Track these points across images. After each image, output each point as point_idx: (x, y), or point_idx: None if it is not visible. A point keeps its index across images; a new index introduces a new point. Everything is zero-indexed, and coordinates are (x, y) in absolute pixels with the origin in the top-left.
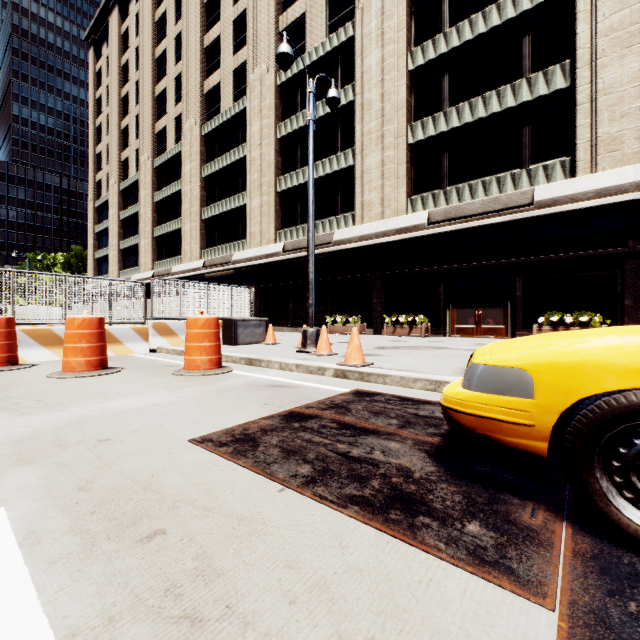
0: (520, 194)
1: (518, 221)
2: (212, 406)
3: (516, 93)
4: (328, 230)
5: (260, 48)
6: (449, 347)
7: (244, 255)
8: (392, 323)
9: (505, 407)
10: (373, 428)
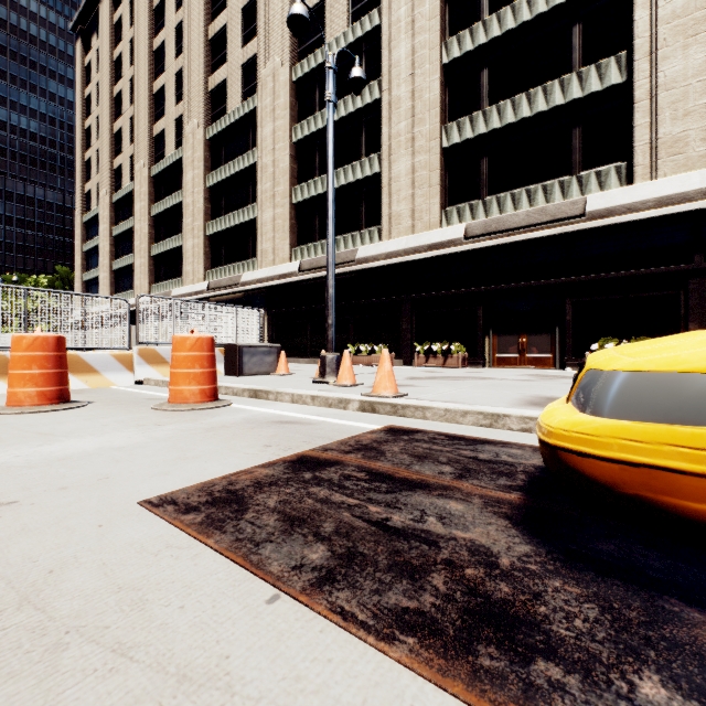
0: (570, 204)
1: (568, 235)
2: (192, 449)
3: (565, 89)
4: (351, 247)
5: (273, 39)
6: (493, 377)
7: (254, 276)
8: (424, 352)
9: (688, 446)
10: (419, 479)
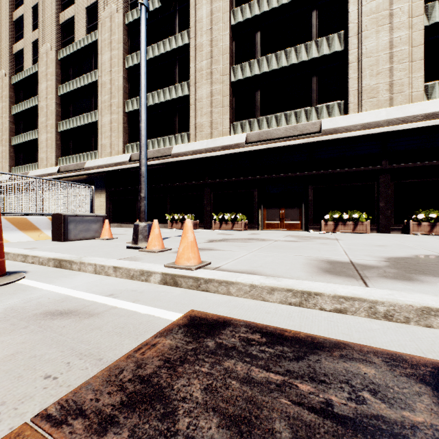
0: (312, 124)
1: (310, 144)
2: None
3: (308, 51)
4: (168, 145)
5: None
6: (269, 239)
7: (96, 163)
8: (219, 220)
9: None
10: None
